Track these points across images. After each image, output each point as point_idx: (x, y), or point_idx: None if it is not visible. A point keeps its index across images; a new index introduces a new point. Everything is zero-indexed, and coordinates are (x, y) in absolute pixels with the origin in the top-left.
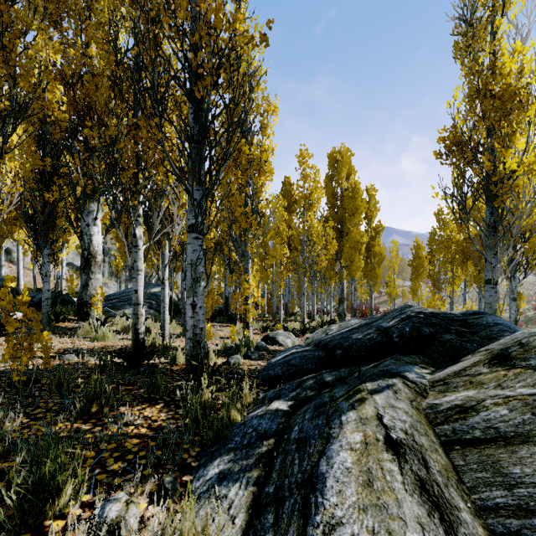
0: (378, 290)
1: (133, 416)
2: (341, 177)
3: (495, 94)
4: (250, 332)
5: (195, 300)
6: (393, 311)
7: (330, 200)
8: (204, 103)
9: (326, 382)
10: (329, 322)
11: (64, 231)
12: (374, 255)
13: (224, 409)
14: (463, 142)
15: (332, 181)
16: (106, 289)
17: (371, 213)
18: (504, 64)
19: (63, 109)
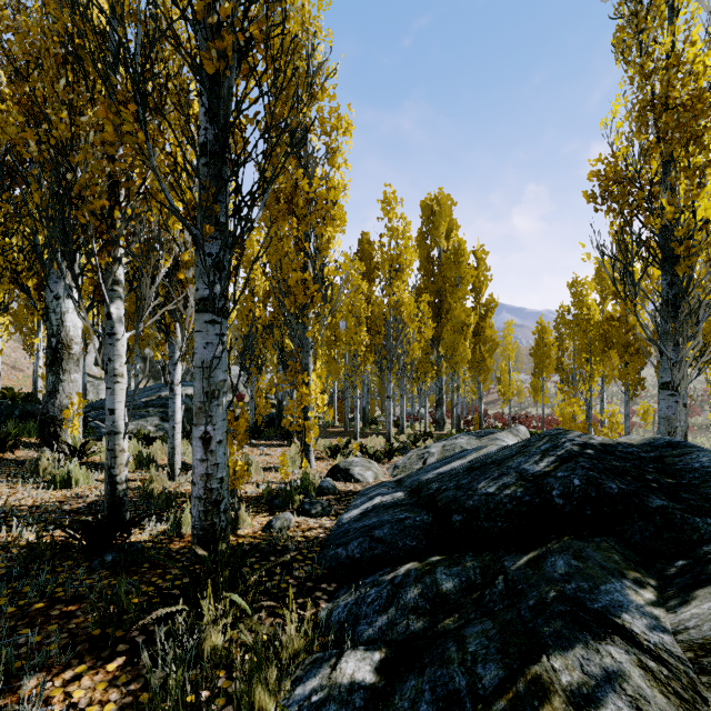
0: (487, 387)
1: (44, 709)
2: (439, 233)
3: (681, 104)
4: (312, 459)
5: (209, 429)
6: (537, 439)
7: (424, 265)
8: (223, 82)
9: (443, 594)
10: (424, 436)
11: (6, 307)
12: (485, 341)
13: (243, 682)
14: (627, 179)
15: (426, 239)
16: None
17: (480, 284)
18: (699, 56)
19: (3, 108)
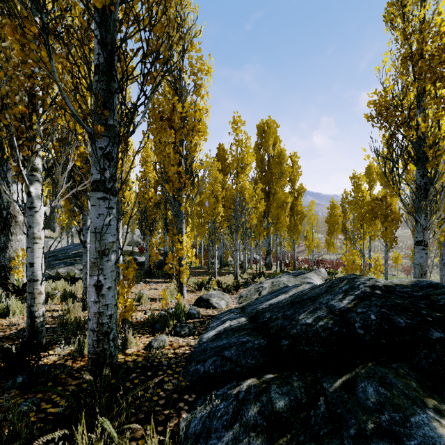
0: (298, 242)
1: None
2: (268, 145)
3: (431, 54)
4: (184, 292)
5: (101, 279)
6: (339, 281)
7: (259, 165)
8: (108, 16)
9: (276, 412)
10: (259, 274)
11: None
12: (297, 214)
13: None
14: (394, 106)
15: (260, 148)
16: (55, 243)
17: (294, 177)
18: (444, 21)
19: None
